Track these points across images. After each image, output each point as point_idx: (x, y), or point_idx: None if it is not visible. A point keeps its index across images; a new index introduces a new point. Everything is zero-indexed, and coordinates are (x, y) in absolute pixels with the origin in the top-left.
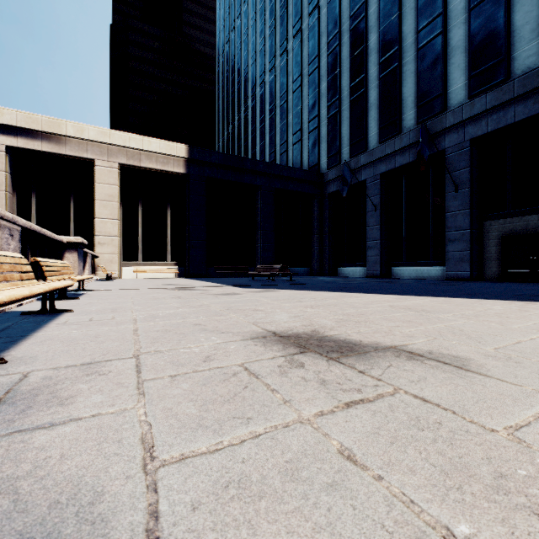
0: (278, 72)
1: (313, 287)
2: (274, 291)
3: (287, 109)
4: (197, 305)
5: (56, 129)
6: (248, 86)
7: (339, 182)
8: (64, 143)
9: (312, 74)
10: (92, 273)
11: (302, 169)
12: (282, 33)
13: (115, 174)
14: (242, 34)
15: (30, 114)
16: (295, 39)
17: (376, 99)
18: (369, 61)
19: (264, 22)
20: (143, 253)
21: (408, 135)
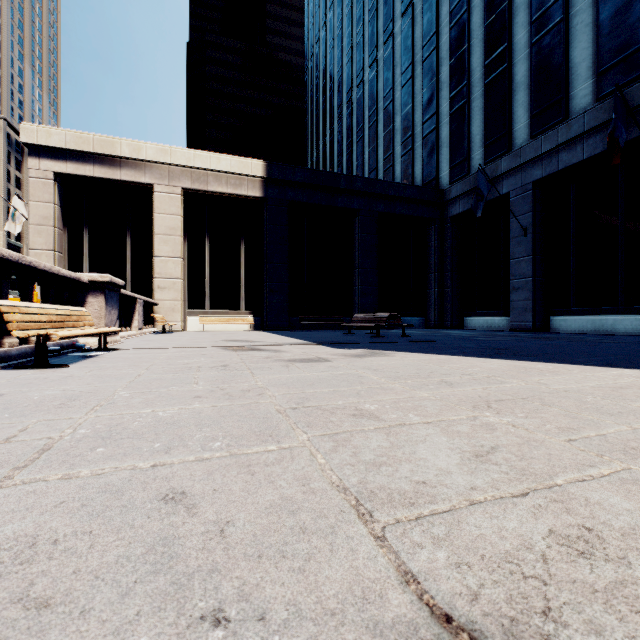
0: (381, 66)
1: (446, 348)
2: (384, 356)
3: (393, 112)
4: (240, 389)
5: (109, 149)
6: (343, 91)
7: (468, 199)
8: (118, 166)
9: (427, 59)
10: (148, 324)
11: (415, 185)
12: (386, 14)
13: (178, 202)
14: (335, 27)
15: (81, 133)
16: (403, 17)
17: (525, 76)
18: (514, 24)
19: (363, 5)
20: (211, 299)
21: (582, 118)
